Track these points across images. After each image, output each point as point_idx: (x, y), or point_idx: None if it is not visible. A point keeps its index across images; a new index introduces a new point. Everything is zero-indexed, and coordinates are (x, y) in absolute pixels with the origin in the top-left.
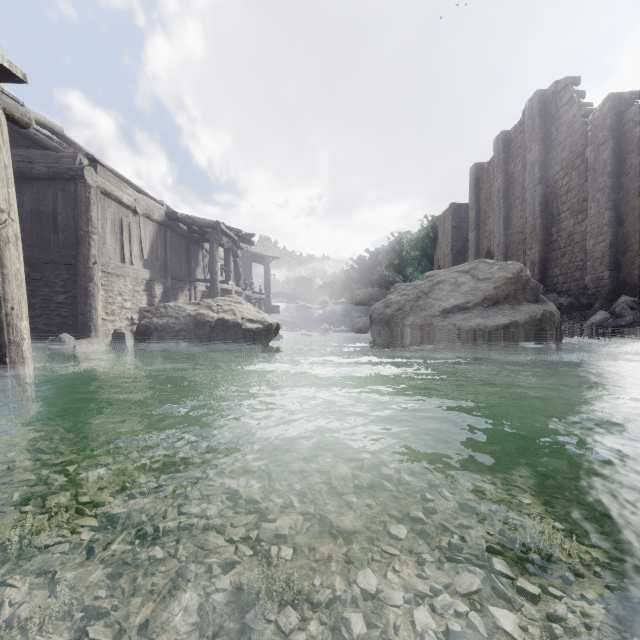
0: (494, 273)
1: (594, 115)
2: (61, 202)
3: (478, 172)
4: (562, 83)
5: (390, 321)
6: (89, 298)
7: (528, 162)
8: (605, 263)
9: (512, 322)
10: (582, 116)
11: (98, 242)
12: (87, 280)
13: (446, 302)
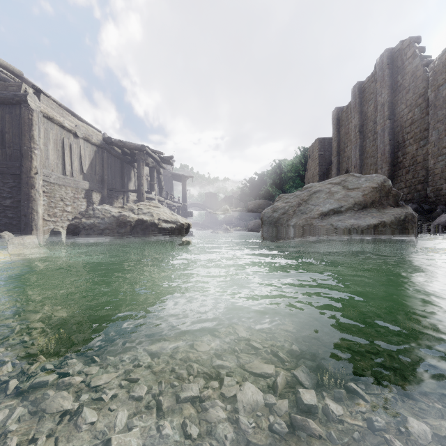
0: (361, 184)
1: (434, 63)
2: (8, 123)
3: (339, 113)
4: (407, 42)
5: (277, 222)
6: (31, 202)
7: (379, 103)
8: (444, 177)
9: (380, 222)
10: (423, 65)
11: (39, 156)
12: (29, 187)
13: (323, 207)
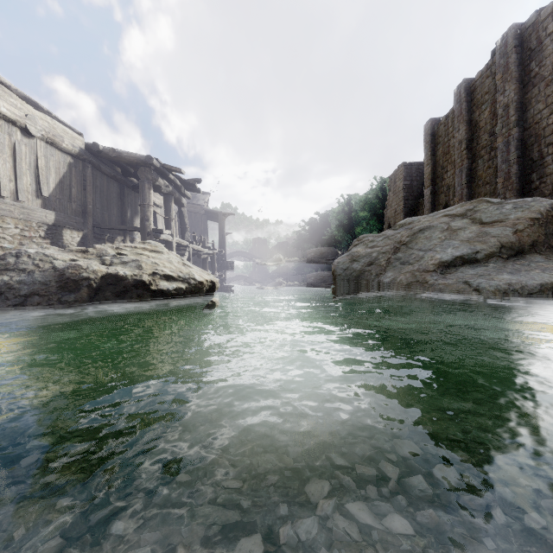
0: (507, 214)
1: None
2: None
3: (434, 127)
4: (547, 9)
5: (360, 278)
6: None
7: (500, 105)
8: None
9: None
10: None
11: None
12: None
13: (442, 252)
